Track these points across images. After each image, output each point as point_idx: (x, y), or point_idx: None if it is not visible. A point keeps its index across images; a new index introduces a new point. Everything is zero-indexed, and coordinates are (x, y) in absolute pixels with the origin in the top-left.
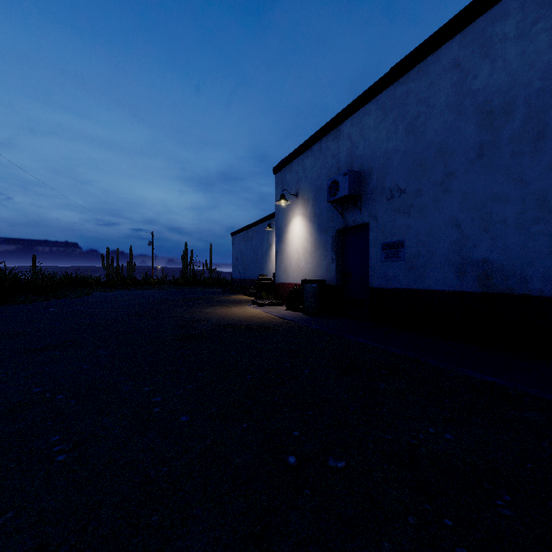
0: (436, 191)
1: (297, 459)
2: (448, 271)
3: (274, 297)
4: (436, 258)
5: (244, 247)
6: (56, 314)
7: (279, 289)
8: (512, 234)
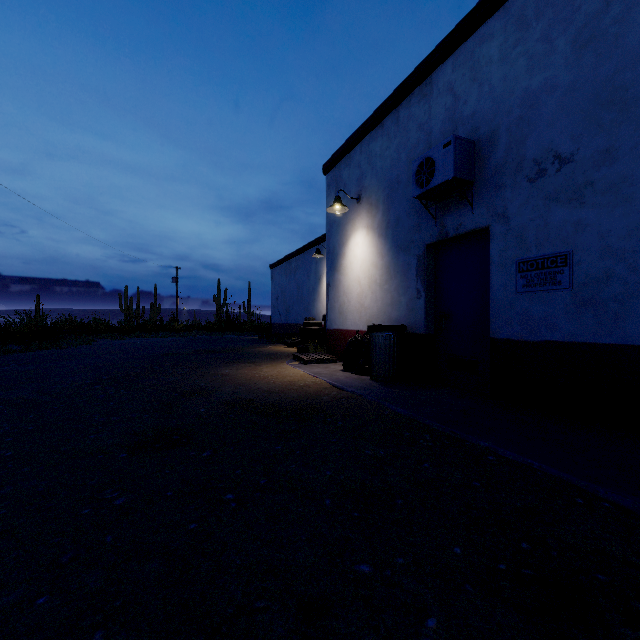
0: None
1: None
2: None
3: (325, 349)
4: None
5: (286, 283)
6: None
7: (331, 338)
8: None
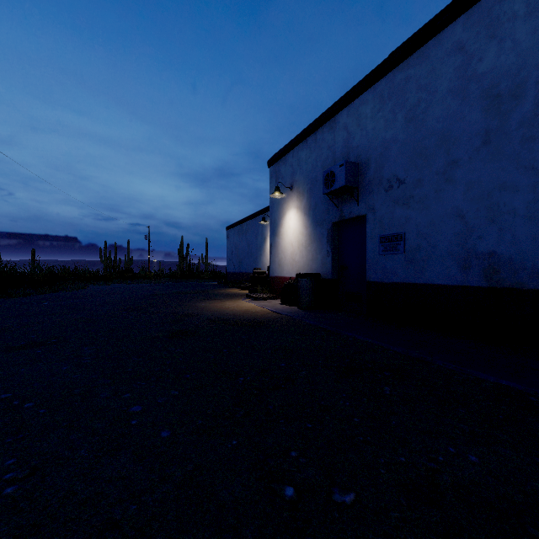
0: (438, 180)
1: (296, 490)
2: (450, 264)
3: (269, 290)
4: (438, 251)
5: (239, 241)
6: (48, 308)
7: (273, 283)
8: (522, 225)
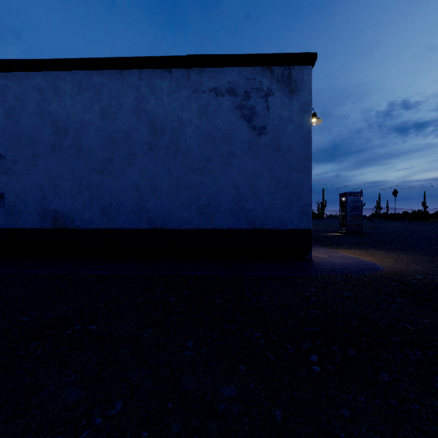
0: (28, 163)
1: None
2: (35, 216)
3: None
4: (28, 207)
5: None
6: None
7: None
8: (68, 197)
